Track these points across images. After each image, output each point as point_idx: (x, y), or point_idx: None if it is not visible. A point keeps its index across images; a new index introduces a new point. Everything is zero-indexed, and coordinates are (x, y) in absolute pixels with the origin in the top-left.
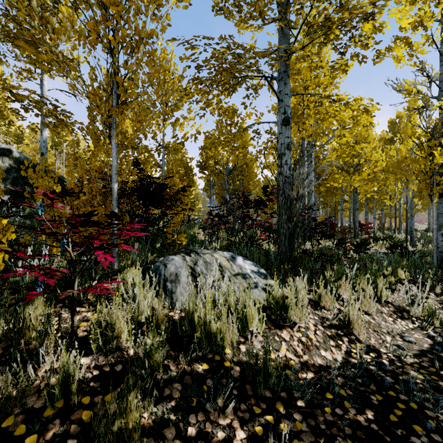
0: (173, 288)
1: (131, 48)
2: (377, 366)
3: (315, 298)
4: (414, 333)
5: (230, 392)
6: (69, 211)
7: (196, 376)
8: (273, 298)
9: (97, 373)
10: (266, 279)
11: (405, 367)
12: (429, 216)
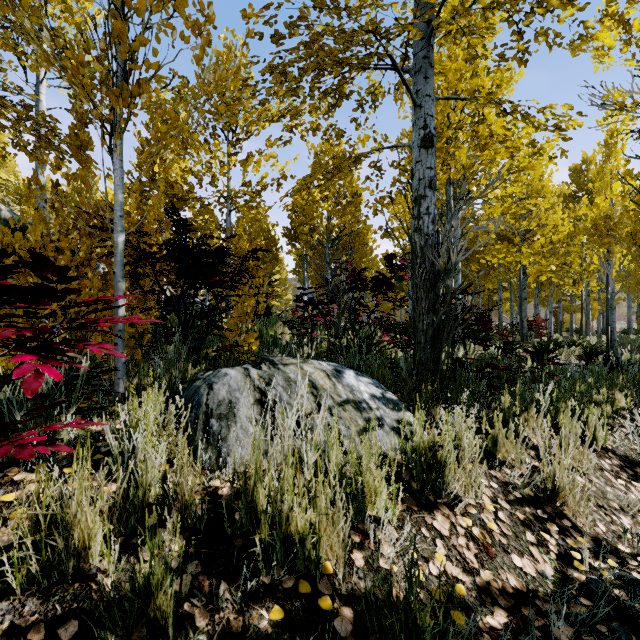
0: (222, 430)
1: None
2: (627, 589)
3: (486, 445)
4: None
5: None
6: None
7: None
8: (414, 448)
9: None
10: (398, 411)
11: None
12: (629, 310)
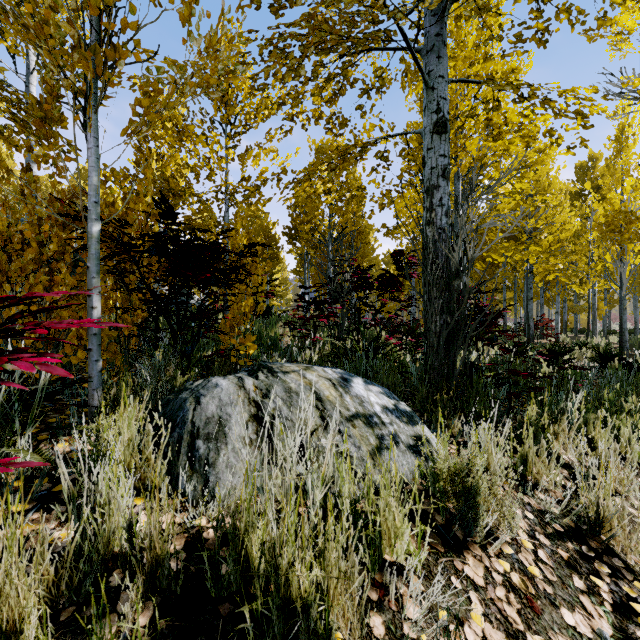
0: (210, 453)
1: None
2: None
3: (514, 465)
4: None
5: None
6: None
7: None
8: (436, 473)
9: None
10: (413, 425)
11: None
12: (636, 310)
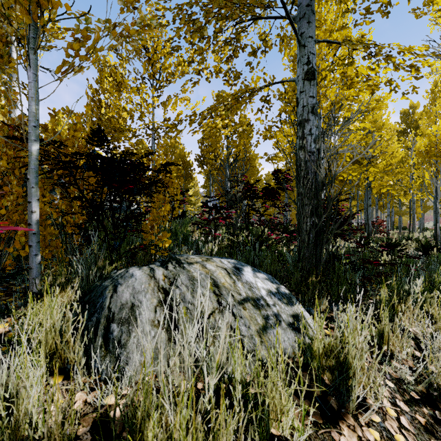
0: (123, 335)
1: None
2: None
3: (372, 337)
4: None
5: None
6: None
7: None
8: (313, 349)
9: None
10: (292, 305)
11: None
12: None
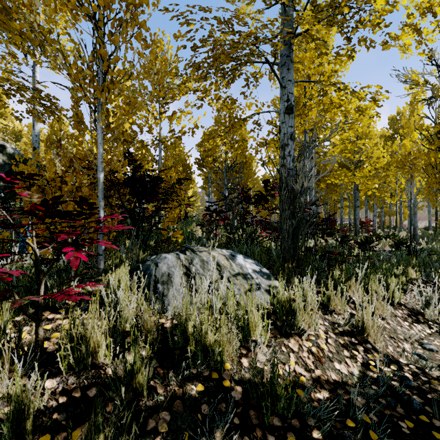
0: (165, 290)
1: (119, 21)
2: (400, 381)
3: (323, 301)
4: (434, 340)
5: (230, 421)
6: (37, 200)
7: (188, 401)
8: (278, 302)
9: (64, 400)
10: (269, 280)
11: (432, 383)
12: (429, 214)
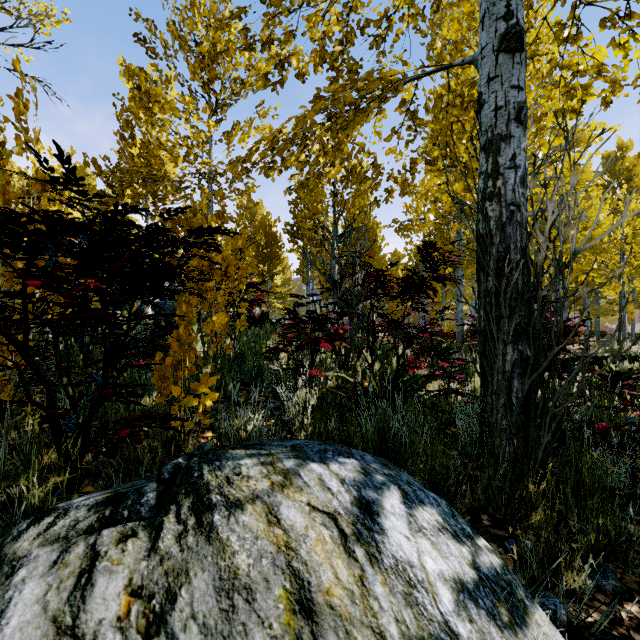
0: None
1: None
2: None
3: None
4: None
5: None
6: None
7: None
8: None
9: None
10: (524, 627)
11: None
12: None
